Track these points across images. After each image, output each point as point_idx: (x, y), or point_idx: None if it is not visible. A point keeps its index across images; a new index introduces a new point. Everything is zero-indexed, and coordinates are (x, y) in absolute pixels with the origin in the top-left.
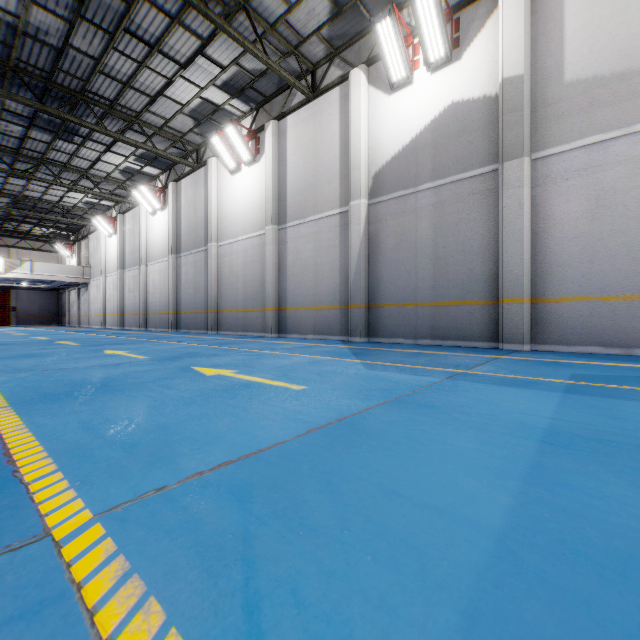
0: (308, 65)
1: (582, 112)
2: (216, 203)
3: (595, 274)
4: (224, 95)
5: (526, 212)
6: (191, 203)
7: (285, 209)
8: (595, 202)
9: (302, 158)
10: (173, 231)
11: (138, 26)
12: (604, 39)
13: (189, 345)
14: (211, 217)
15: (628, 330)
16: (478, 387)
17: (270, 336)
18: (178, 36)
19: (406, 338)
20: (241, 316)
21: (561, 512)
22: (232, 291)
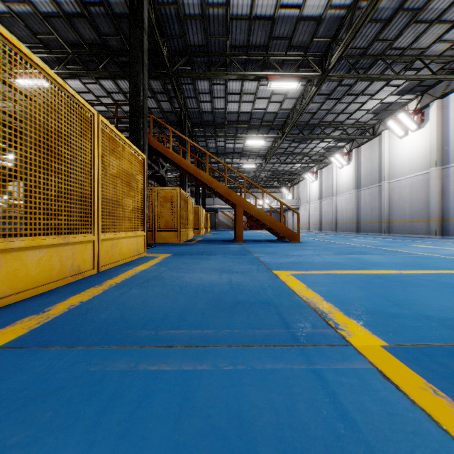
0: None
1: None
2: (387, 157)
3: None
4: (397, 96)
5: None
6: (368, 159)
7: (446, 155)
8: None
9: None
10: (355, 176)
11: (353, 90)
12: None
13: (386, 239)
14: (384, 166)
15: None
16: None
17: (433, 237)
18: (373, 85)
19: None
20: (407, 225)
21: None
22: (400, 209)
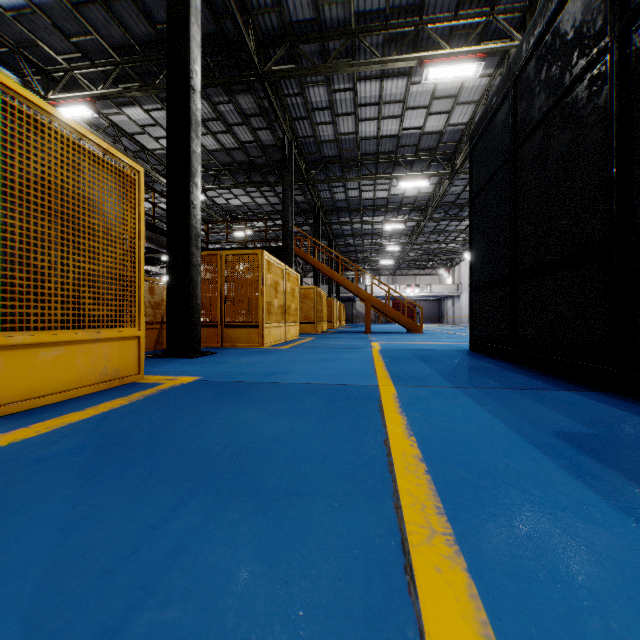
0: None
1: None
2: None
3: None
4: None
5: None
6: None
7: None
8: None
9: None
10: None
11: None
12: None
13: None
14: None
15: None
16: None
17: None
18: None
19: None
20: None
21: None
22: None
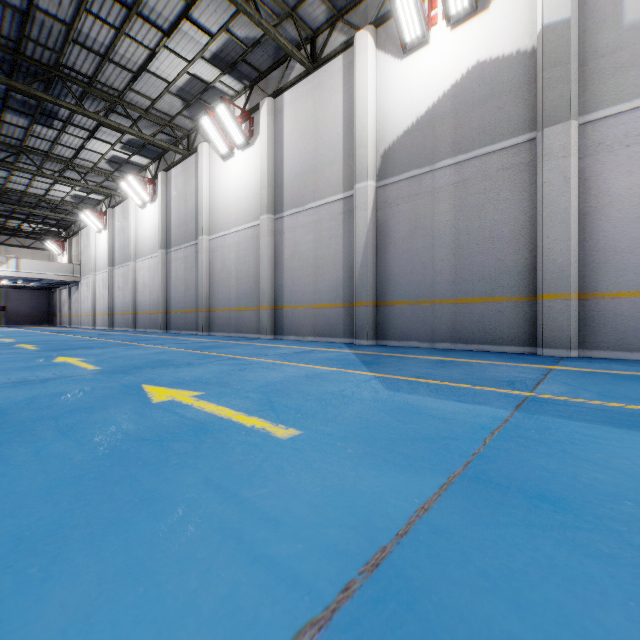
0: (307, 32)
1: None
2: (207, 192)
3: None
4: (214, 70)
5: (573, 188)
6: (181, 194)
7: (282, 196)
8: None
9: (300, 138)
10: (163, 224)
11: None
12: None
13: (166, 349)
14: (202, 208)
15: None
16: (586, 432)
17: (265, 338)
18: None
19: (421, 341)
20: (234, 316)
21: None
22: (224, 288)
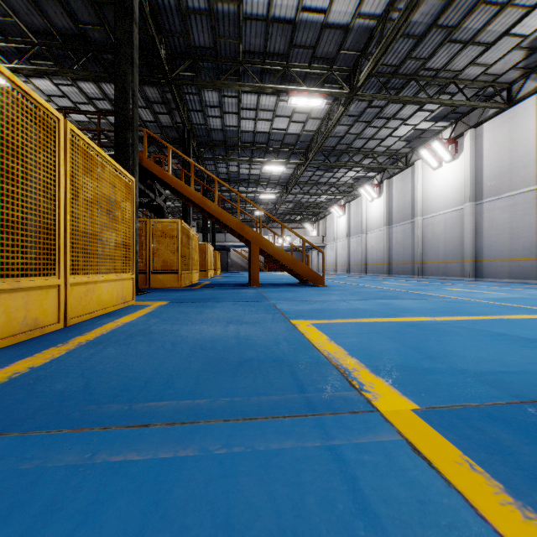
0: (503, 86)
1: None
2: (421, 190)
3: None
4: (430, 123)
5: None
6: (400, 192)
7: (481, 190)
8: None
9: (497, 152)
10: (387, 211)
11: (384, 113)
12: None
13: (419, 282)
14: (417, 200)
15: None
16: None
17: (468, 279)
18: (406, 108)
19: None
20: (442, 266)
21: None
22: (434, 249)
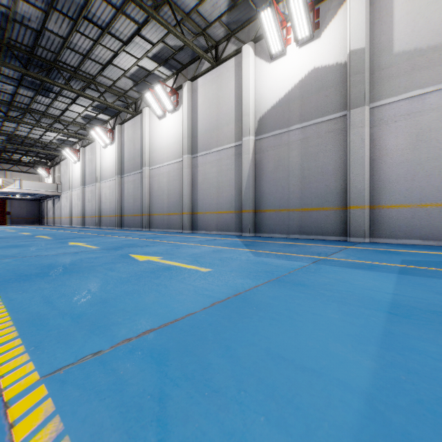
0: (213, 42)
1: (406, 74)
2: (148, 139)
3: (415, 188)
4: (154, 64)
5: (366, 145)
6: (131, 139)
7: (196, 143)
8: (415, 137)
9: (208, 108)
10: (119, 159)
11: (93, 15)
12: (422, 22)
13: (129, 238)
14: (145, 149)
15: (439, 228)
16: (336, 269)
17: (186, 232)
18: (121, 22)
19: (281, 233)
20: (166, 218)
21: (414, 374)
22: (160, 201)
